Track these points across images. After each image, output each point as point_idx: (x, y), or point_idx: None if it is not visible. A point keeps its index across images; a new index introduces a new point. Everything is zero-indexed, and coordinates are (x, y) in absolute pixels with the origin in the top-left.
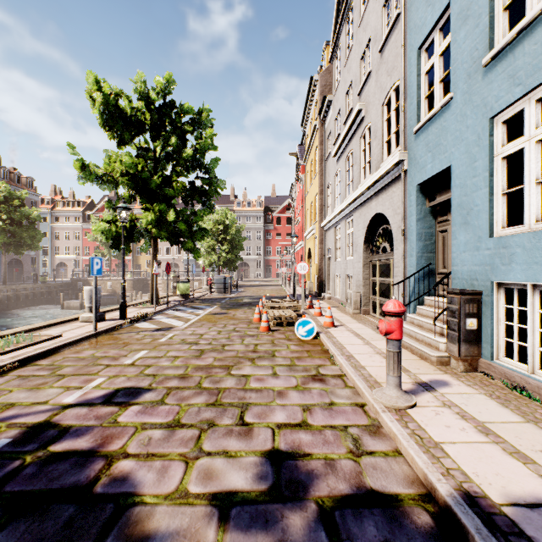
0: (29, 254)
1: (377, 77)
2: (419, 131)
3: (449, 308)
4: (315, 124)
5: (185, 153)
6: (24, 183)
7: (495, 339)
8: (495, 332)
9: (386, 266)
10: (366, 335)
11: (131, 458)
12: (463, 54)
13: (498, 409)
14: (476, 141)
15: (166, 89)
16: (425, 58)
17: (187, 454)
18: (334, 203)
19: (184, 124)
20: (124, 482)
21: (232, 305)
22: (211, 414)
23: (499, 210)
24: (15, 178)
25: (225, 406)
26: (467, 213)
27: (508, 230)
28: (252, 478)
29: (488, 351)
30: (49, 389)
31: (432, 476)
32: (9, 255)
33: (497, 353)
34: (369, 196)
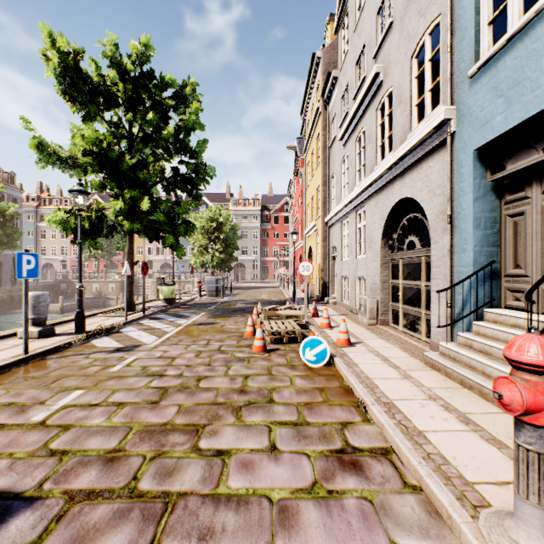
0: (10, 254)
1: (402, 25)
2: (479, 72)
3: None
4: (317, 107)
5: (166, 132)
6: (6, 178)
7: None
8: None
9: (415, 265)
10: (398, 360)
11: None
12: None
13: None
14: None
15: (143, 56)
16: None
17: None
18: (340, 194)
19: (165, 99)
20: None
21: (222, 311)
22: None
23: None
24: None
25: None
26: None
27: None
28: None
29: None
30: None
31: None
32: None
33: None
34: (391, 178)
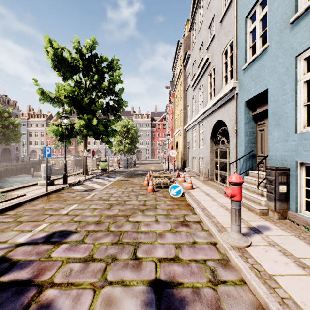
0: (14, 145)
1: (218, 38)
2: (246, 68)
3: (268, 179)
4: (180, 69)
5: (103, 85)
6: (11, 104)
7: (299, 198)
8: (299, 194)
9: (224, 152)
10: (213, 194)
11: (56, 287)
12: (276, 17)
13: (306, 247)
14: (285, 72)
15: (92, 46)
16: (250, 23)
17: (95, 283)
18: (191, 115)
19: (103, 68)
20: (48, 308)
21: (131, 175)
22: (114, 251)
23: (301, 116)
24: (6, 101)
25: (124, 244)
26: (279, 118)
27: (308, 128)
28: (141, 305)
29: (294, 207)
30: (10, 232)
31: (272, 305)
32: (2, 145)
33: (300, 208)
34: (214, 110)
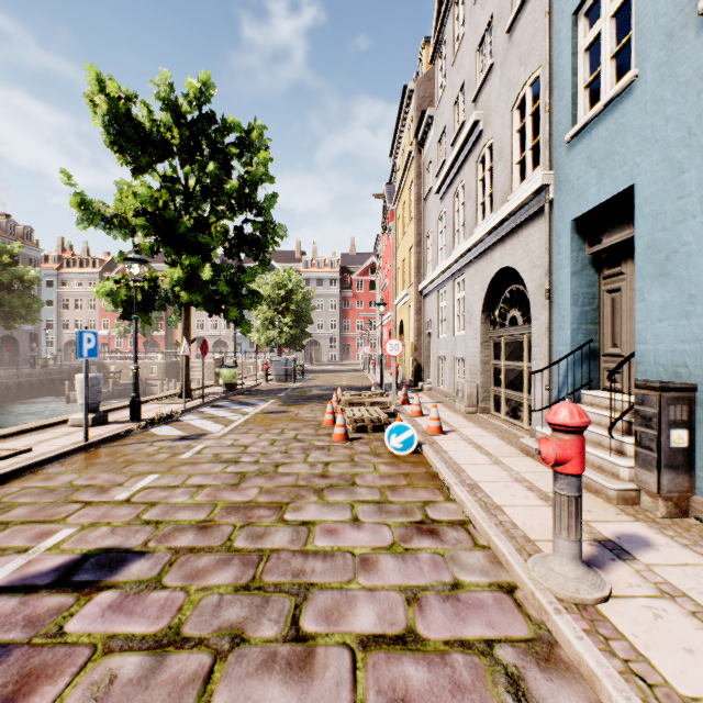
0: (26, 329)
1: (503, 70)
2: (575, 138)
3: (638, 412)
4: (410, 151)
5: (229, 186)
6: (21, 234)
7: None
8: None
9: (517, 344)
10: (492, 448)
11: None
12: (658, 3)
13: None
14: (684, 140)
15: (202, 96)
16: (584, 26)
17: None
18: (436, 258)
19: (227, 146)
20: None
21: (295, 399)
22: (240, 612)
23: None
24: (8, 227)
25: (268, 591)
26: (667, 258)
27: None
28: None
29: None
30: None
31: None
32: None
33: None
34: (491, 244)
